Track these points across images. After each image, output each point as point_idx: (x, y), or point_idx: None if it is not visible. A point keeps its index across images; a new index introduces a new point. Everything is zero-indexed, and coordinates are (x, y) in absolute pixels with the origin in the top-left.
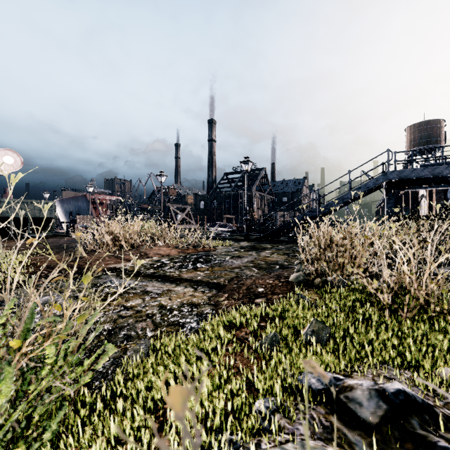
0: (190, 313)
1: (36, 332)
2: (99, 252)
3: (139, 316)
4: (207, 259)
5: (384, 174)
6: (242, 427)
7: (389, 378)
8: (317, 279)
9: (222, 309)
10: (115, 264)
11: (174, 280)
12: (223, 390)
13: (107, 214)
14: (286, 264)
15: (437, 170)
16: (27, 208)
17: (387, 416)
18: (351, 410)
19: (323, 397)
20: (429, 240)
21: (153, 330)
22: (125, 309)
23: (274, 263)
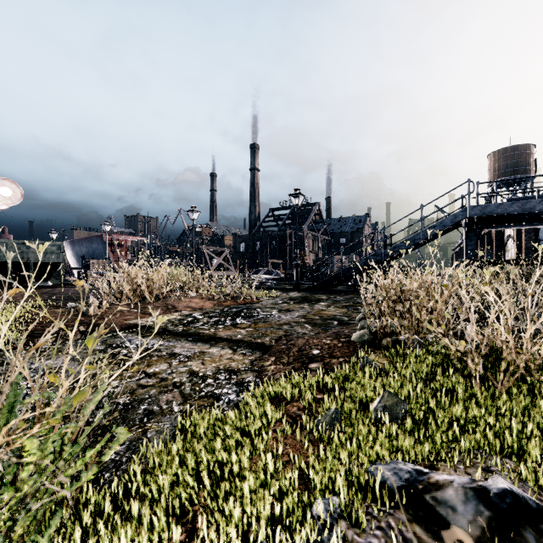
0: (228, 382)
1: (22, 413)
2: (116, 304)
3: (164, 385)
4: (248, 314)
5: (465, 210)
6: (296, 539)
7: (486, 470)
8: (386, 339)
9: (268, 376)
10: (136, 319)
11: (208, 340)
12: (270, 486)
13: (127, 258)
14: (346, 320)
15: (529, 205)
16: (16, 249)
17: (491, 527)
18: (442, 517)
19: (402, 498)
20: (529, 291)
21: (181, 403)
22: (146, 377)
23: (331, 318)
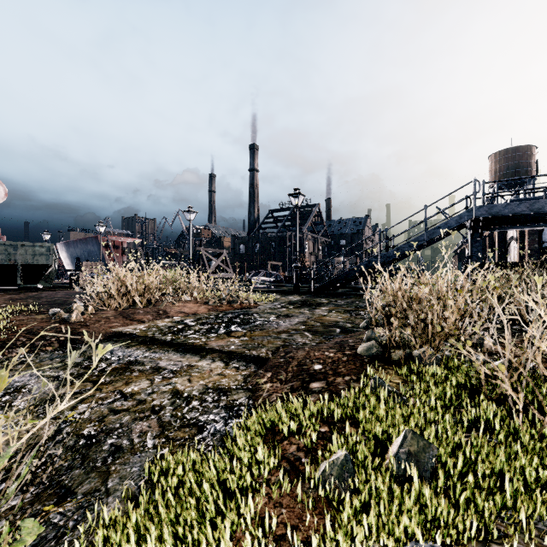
0: (216, 405)
1: None
2: (104, 309)
3: (140, 409)
4: (245, 320)
5: (470, 210)
6: None
7: None
8: (399, 354)
9: (263, 397)
10: (122, 326)
11: (199, 351)
12: None
13: (123, 260)
14: (349, 327)
15: (537, 205)
16: None
17: None
18: None
19: None
20: None
21: (157, 435)
22: (122, 398)
23: (333, 325)
